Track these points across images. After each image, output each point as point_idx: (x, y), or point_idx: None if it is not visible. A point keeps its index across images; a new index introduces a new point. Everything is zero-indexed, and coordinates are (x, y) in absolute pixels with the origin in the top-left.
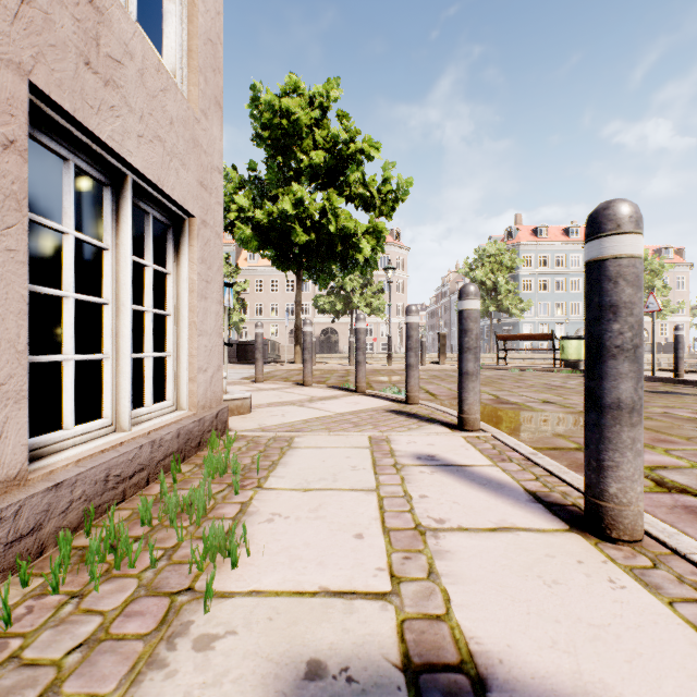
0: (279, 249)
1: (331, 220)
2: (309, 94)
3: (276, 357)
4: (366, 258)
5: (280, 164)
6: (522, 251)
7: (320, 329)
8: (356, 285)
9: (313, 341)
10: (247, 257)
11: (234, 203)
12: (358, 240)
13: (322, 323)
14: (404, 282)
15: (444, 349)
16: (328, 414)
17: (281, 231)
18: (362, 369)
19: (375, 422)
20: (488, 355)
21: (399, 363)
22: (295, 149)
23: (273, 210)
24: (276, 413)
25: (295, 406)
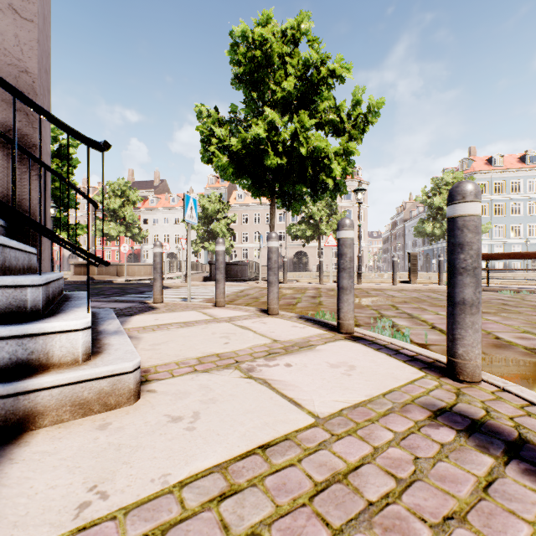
0: (253, 177)
1: (302, 143)
2: (281, 29)
3: (256, 275)
4: (335, 183)
5: (255, 101)
6: (476, 179)
7: (293, 252)
8: (323, 215)
9: (285, 261)
10: (236, 197)
11: (215, 137)
12: (329, 161)
13: (295, 248)
14: (364, 212)
15: (415, 268)
16: (295, 423)
17: (254, 157)
18: (347, 299)
19: (452, 518)
20: (445, 274)
21: (367, 282)
22: (268, 82)
23: (247, 136)
24: (185, 405)
25: (236, 374)
